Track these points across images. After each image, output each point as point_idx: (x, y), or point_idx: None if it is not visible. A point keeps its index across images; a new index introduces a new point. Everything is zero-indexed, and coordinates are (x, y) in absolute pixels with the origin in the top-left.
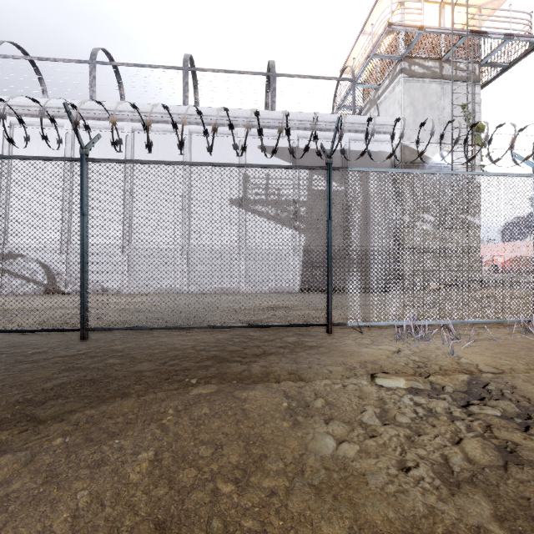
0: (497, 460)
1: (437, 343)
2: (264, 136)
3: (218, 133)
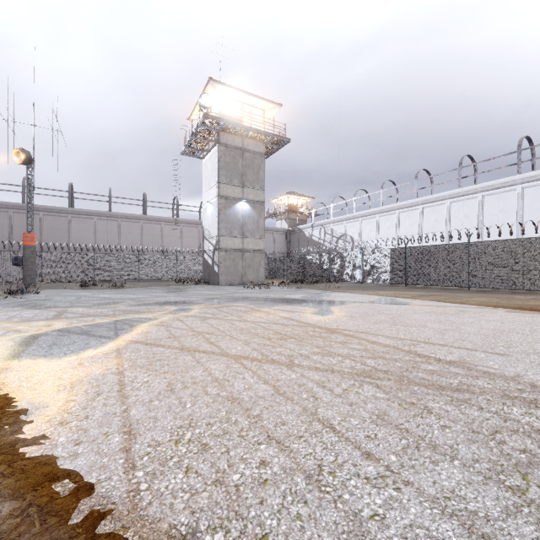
0: None
1: None
2: None
3: None
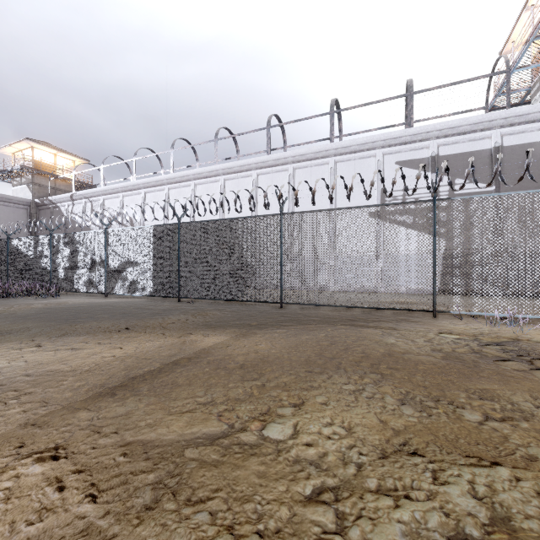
0: (467, 353)
1: (524, 329)
2: (402, 152)
3: (358, 158)
